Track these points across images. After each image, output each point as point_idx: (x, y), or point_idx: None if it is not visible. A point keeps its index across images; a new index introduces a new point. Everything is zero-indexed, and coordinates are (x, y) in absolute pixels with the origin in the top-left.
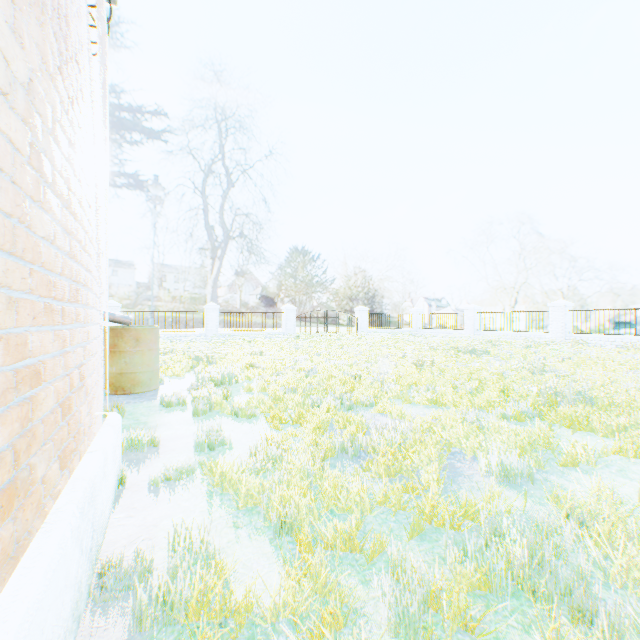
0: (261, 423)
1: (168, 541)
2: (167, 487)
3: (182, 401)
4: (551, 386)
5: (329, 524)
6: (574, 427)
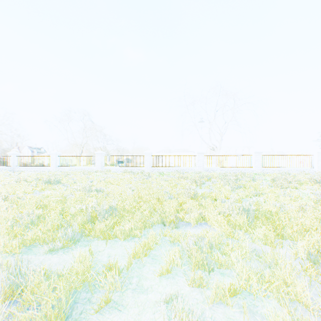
0: None
1: None
2: None
3: None
4: (94, 204)
5: None
6: (107, 239)
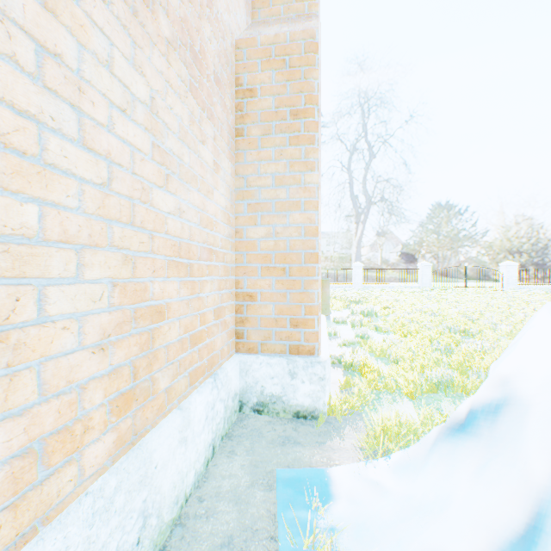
0: (390, 335)
1: (349, 355)
2: (344, 347)
3: (344, 321)
4: None
5: (416, 363)
6: None
